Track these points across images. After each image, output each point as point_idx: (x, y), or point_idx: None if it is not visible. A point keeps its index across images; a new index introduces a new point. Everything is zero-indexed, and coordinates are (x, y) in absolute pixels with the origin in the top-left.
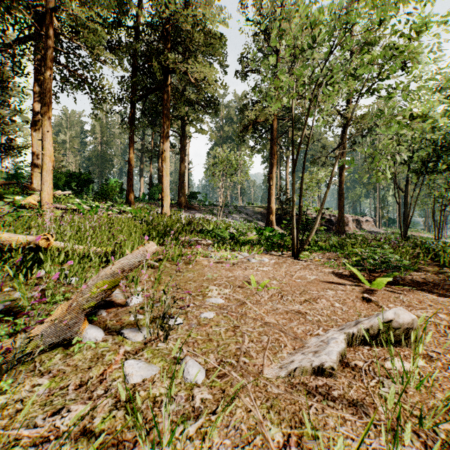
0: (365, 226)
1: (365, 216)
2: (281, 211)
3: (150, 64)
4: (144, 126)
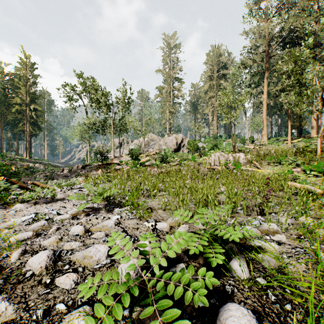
0: None
1: None
2: None
3: None
4: None
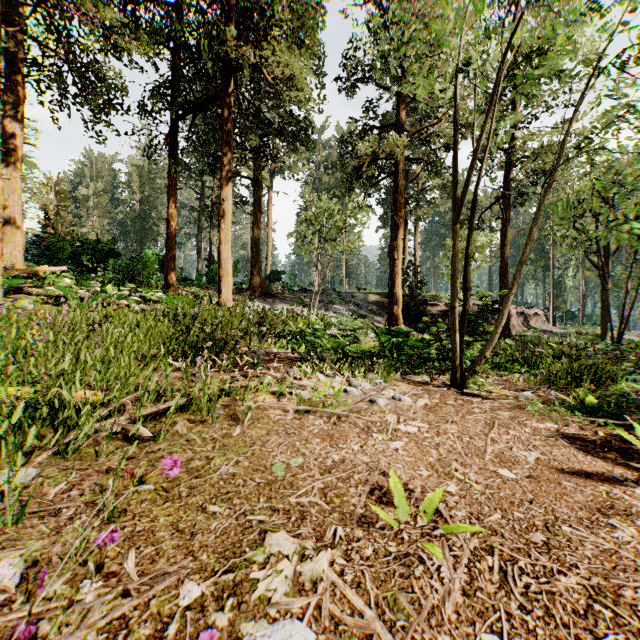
0: (534, 322)
1: (532, 307)
2: (410, 300)
3: (199, 57)
4: (200, 171)
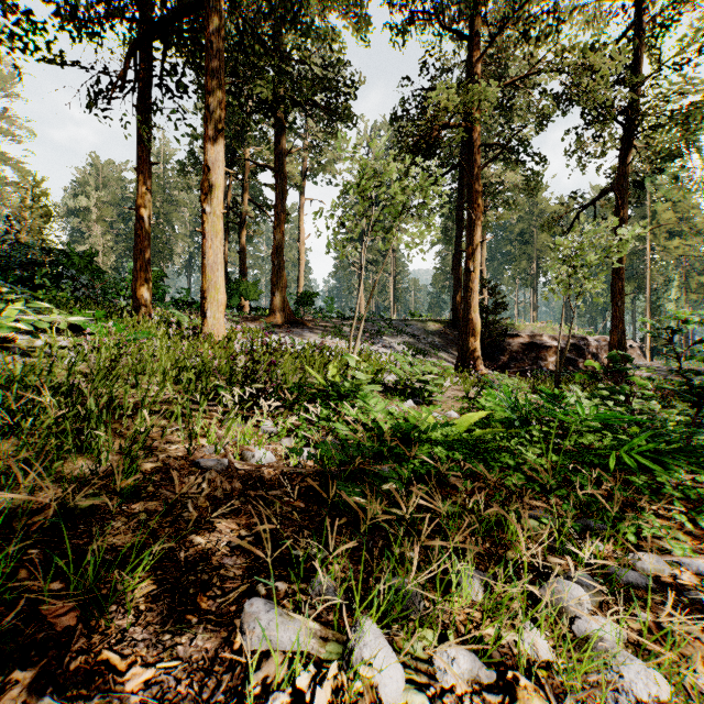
0: None
1: None
2: (484, 329)
3: None
4: None
